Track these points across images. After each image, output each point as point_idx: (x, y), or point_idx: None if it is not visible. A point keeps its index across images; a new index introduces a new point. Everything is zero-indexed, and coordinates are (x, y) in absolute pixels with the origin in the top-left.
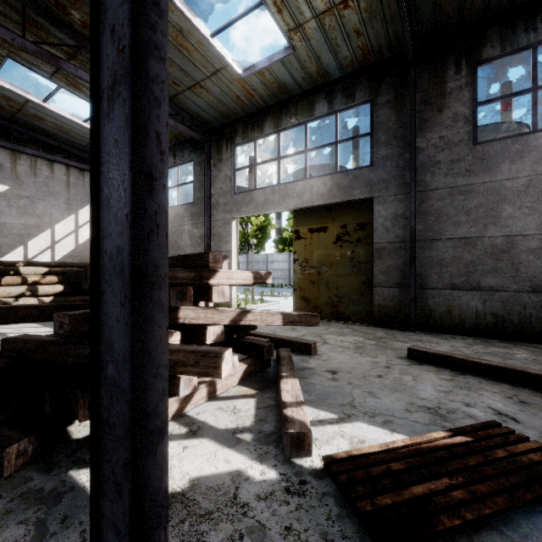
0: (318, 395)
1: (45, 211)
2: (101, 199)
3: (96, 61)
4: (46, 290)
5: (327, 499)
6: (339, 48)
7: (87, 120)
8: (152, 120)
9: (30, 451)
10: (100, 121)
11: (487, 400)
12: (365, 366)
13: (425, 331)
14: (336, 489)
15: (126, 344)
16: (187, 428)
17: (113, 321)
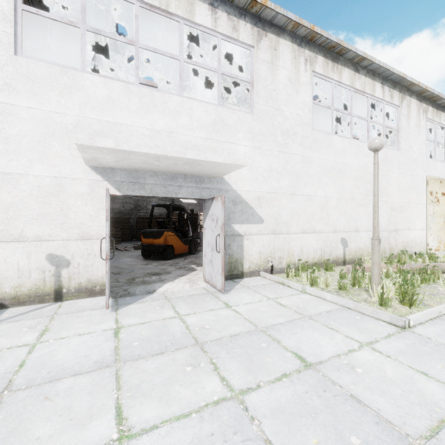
0: None
1: None
2: None
3: None
4: None
5: None
6: None
7: None
8: None
9: None
10: None
11: None
12: None
13: None
14: None
15: None
16: None
17: None
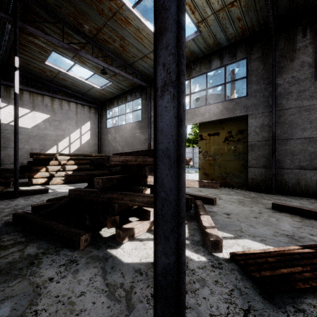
0: (221, 225)
1: (66, 127)
2: (157, 129)
3: (155, 76)
4: (69, 168)
5: (234, 271)
6: (227, 29)
7: (87, 79)
8: (181, 99)
9: (88, 240)
10: (156, 99)
11: None
12: (246, 212)
13: (282, 194)
14: (238, 268)
15: (171, 184)
16: None
17: (164, 175)
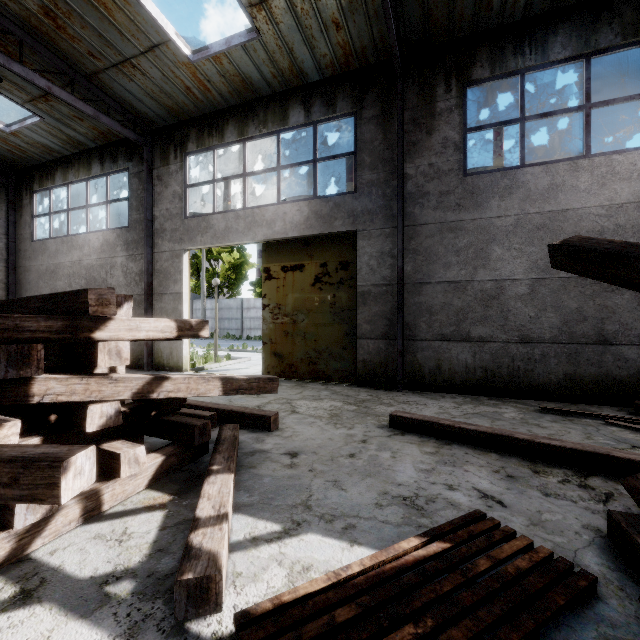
0: (263, 494)
1: None
2: None
3: None
4: None
5: None
6: (315, 42)
7: None
8: None
9: None
10: None
11: (472, 477)
12: (336, 442)
13: (414, 390)
14: None
15: None
16: (18, 586)
17: None
